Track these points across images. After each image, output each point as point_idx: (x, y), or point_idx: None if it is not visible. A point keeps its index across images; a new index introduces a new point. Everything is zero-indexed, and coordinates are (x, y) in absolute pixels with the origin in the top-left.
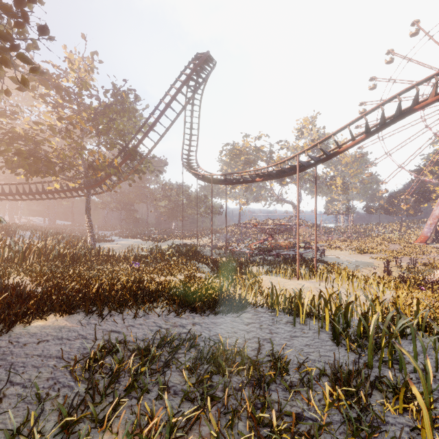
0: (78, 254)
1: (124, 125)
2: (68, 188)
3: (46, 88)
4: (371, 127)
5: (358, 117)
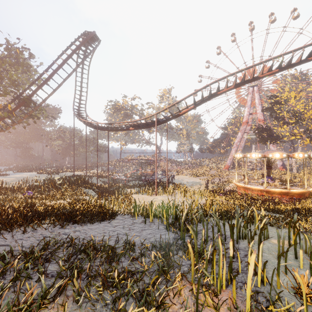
0: None
1: (18, 77)
2: None
3: None
4: (197, 101)
5: (189, 94)
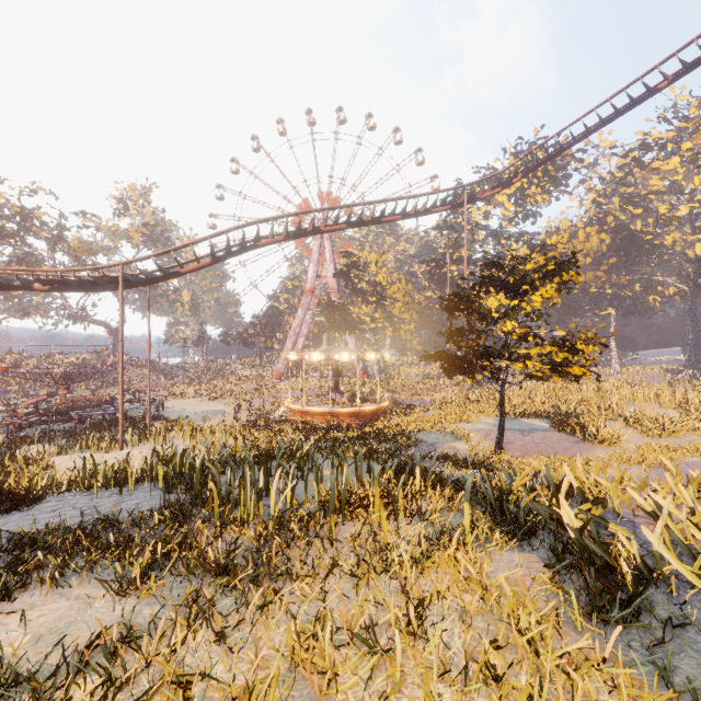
0: None
1: None
2: None
3: None
4: (218, 250)
5: (203, 238)
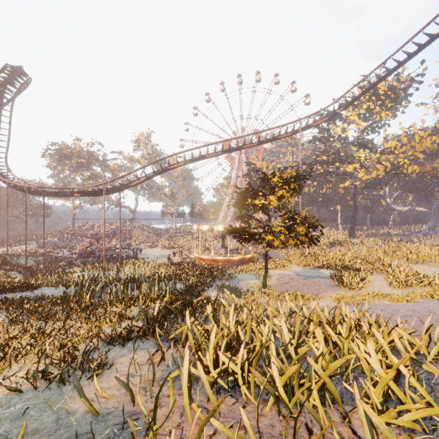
0: None
1: None
2: None
3: None
4: (151, 172)
5: (139, 168)
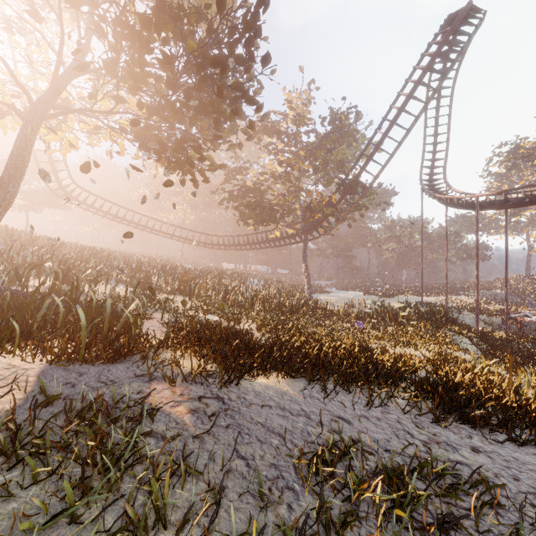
0: (296, 305)
1: (343, 154)
2: (287, 235)
3: (269, 137)
4: None
5: None
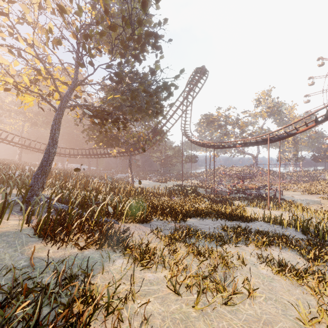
0: (145, 192)
1: None
2: (118, 151)
3: None
4: (319, 117)
5: (310, 114)
